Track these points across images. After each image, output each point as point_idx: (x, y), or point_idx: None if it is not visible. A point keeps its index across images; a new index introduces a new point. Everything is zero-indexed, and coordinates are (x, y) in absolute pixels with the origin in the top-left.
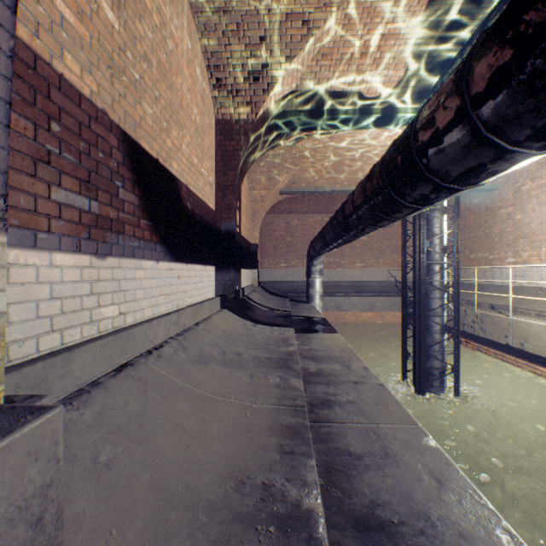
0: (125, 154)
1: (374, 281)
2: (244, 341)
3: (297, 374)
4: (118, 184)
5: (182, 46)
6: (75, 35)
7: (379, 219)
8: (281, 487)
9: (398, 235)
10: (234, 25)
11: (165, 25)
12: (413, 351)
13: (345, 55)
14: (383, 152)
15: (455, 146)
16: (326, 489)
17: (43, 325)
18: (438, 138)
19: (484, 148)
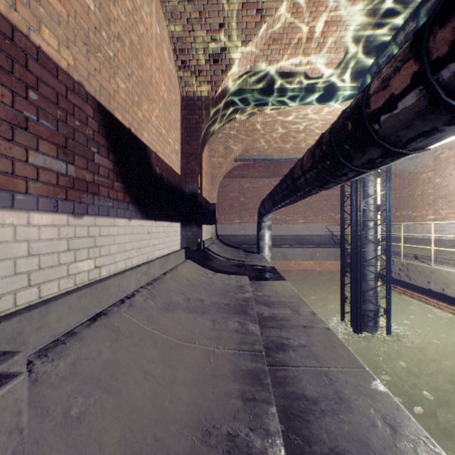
0: (100, 123)
1: (313, 235)
2: (206, 288)
3: (253, 319)
4: (93, 150)
5: (152, 31)
6: (52, 11)
7: (326, 182)
8: (245, 437)
9: (334, 196)
10: (197, 13)
11: (137, 10)
12: (350, 295)
13: (292, 39)
14: (323, 125)
15: (409, 111)
16: (287, 436)
17: (21, 281)
18: (392, 105)
19: (440, 113)
